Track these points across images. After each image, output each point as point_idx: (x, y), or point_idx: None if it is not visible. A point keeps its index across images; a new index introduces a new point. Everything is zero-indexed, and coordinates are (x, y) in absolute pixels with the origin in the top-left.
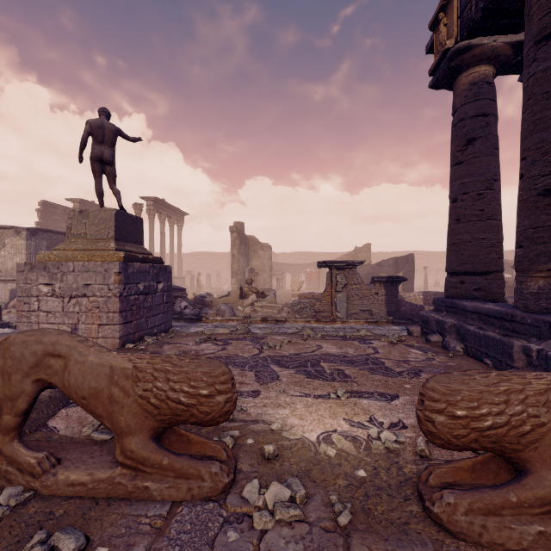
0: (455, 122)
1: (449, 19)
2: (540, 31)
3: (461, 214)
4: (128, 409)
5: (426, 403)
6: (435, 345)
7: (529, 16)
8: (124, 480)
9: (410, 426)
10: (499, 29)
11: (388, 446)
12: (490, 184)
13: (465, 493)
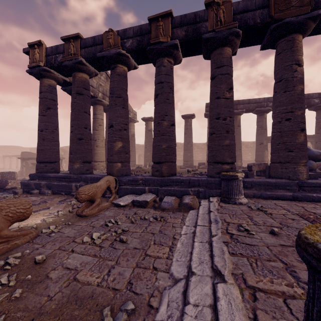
0: (42, 97)
1: (41, 52)
2: (77, 90)
3: (45, 137)
4: (0, 221)
5: (80, 193)
6: (36, 194)
7: (74, 83)
8: (5, 246)
9: (62, 210)
10: (61, 73)
11: (63, 214)
12: (56, 128)
13: (88, 208)
